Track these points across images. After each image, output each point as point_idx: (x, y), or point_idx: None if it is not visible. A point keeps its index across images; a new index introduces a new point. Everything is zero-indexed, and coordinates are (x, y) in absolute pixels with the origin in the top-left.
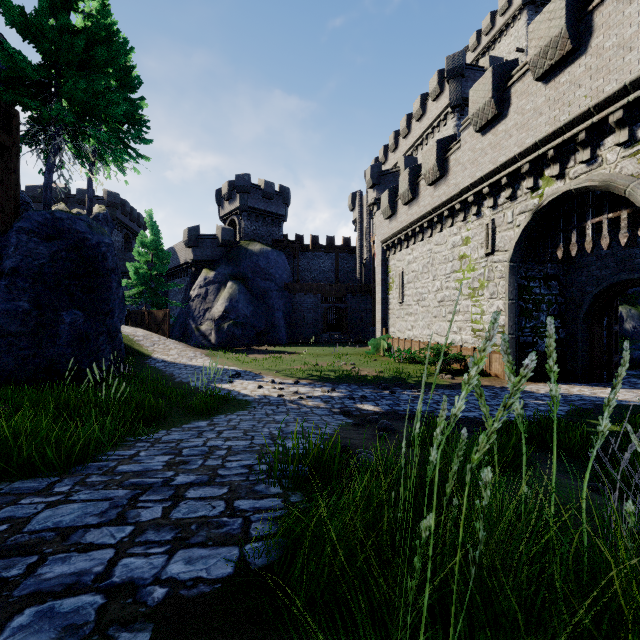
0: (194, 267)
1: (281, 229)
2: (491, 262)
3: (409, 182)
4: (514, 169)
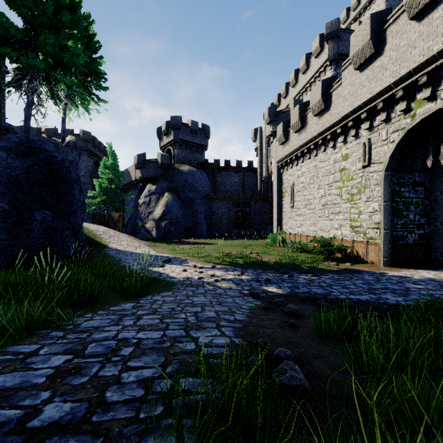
0: (141, 183)
1: (203, 155)
2: (367, 172)
3: (299, 115)
4: (389, 96)
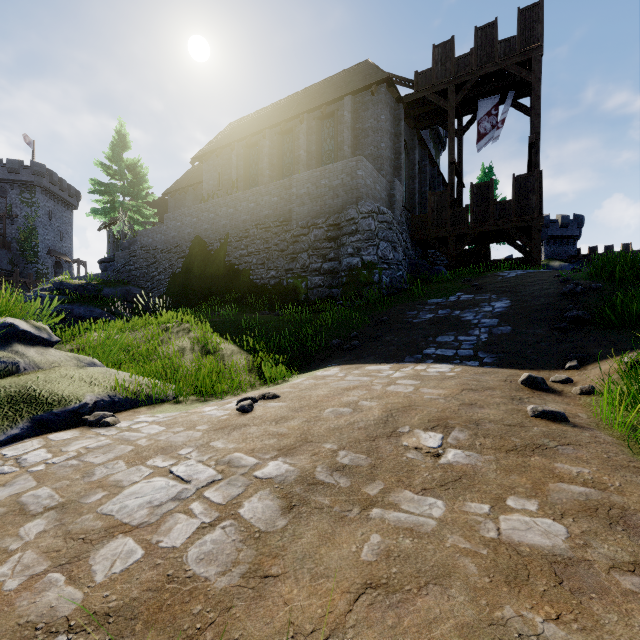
0: None
1: (575, 246)
2: None
3: None
4: None
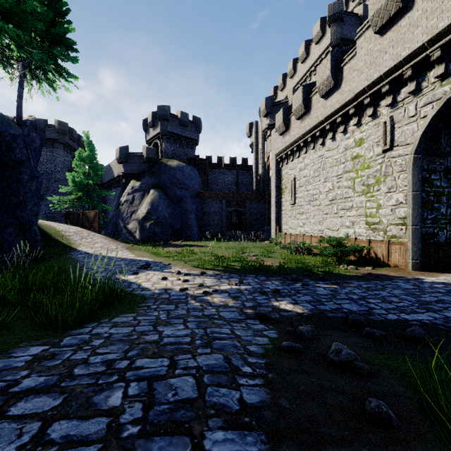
0: (124, 179)
1: (194, 150)
2: (389, 158)
3: (302, 98)
4: (421, 59)
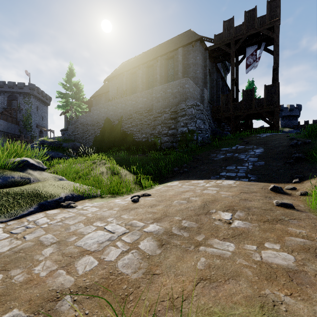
0: None
1: (297, 120)
2: None
3: None
4: None
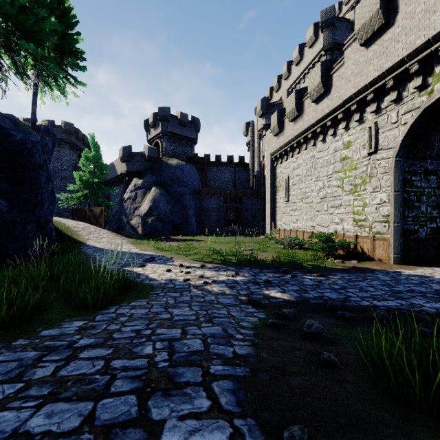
0: (127, 177)
1: (193, 149)
2: (374, 160)
3: (295, 102)
4: (401, 71)
